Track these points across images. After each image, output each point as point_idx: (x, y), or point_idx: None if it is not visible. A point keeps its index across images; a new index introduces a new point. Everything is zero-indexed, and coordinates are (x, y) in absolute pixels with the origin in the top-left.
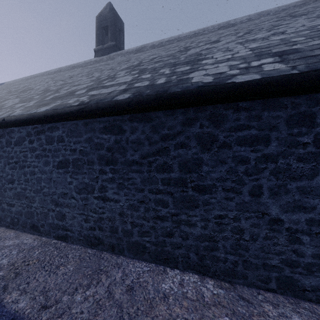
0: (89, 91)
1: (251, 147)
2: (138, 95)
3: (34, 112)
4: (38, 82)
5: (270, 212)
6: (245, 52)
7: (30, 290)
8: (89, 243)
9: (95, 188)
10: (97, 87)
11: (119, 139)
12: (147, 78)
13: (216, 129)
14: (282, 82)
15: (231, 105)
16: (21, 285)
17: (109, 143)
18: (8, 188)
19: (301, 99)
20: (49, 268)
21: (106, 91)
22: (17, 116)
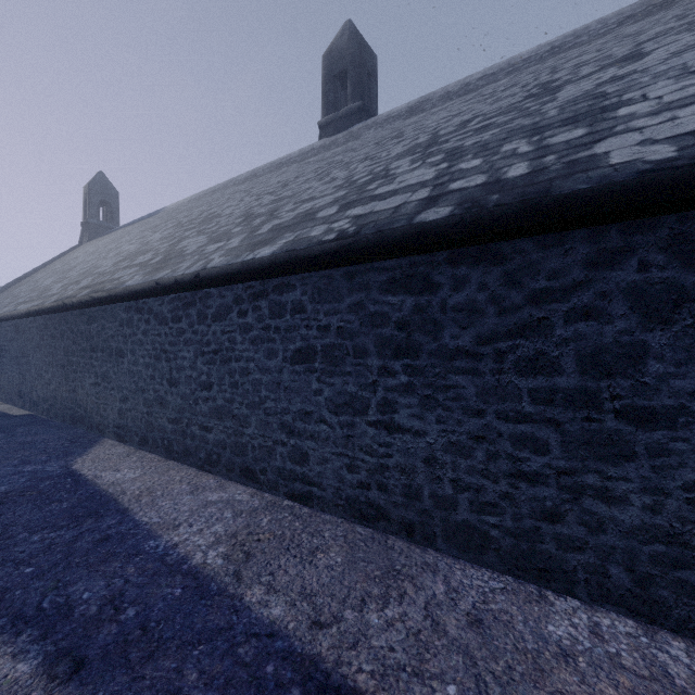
0: (346, 210)
1: None
2: (475, 208)
3: (251, 258)
4: (224, 202)
5: None
6: None
7: (280, 588)
8: (358, 514)
9: (370, 404)
10: (361, 200)
11: (425, 303)
12: (477, 169)
13: (688, 271)
14: None
15: None
16: (262, 576)
17: (401, 313)
18: (201, 399)
19: None
20: (298, 553)
21: (385, 206)
22: (221, 268)
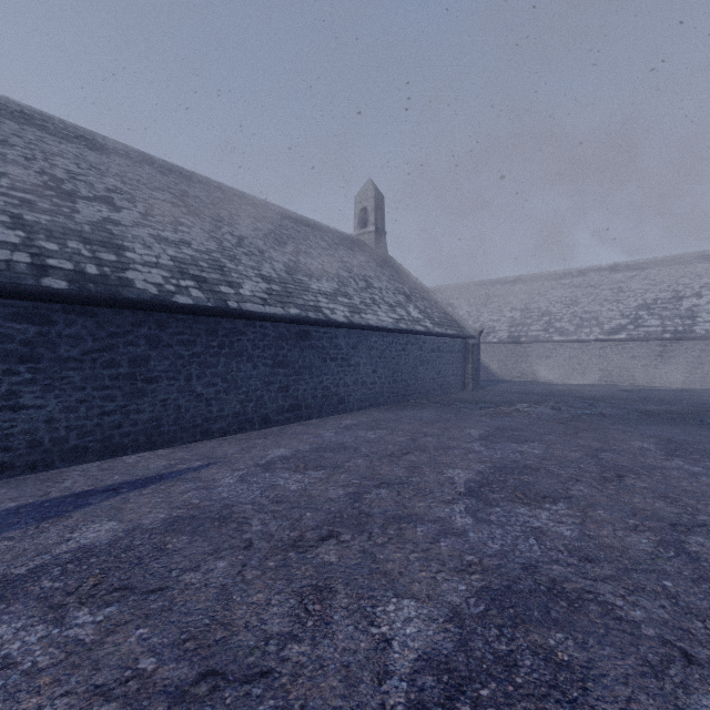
0: None
1: (186, 348)
2: (85, 289)
3: None
4: None
5: (197, 390)
6: (168, 261)
7: None
8: None
9: None
10: None
11: (46, 331)
12: (60, 254)
13: (162, 332)
14: (205, 310)
15: (173, 316)
16: None
17: (26, 335)
18: None
19: (212, 320)
20: None
21: None
22: None
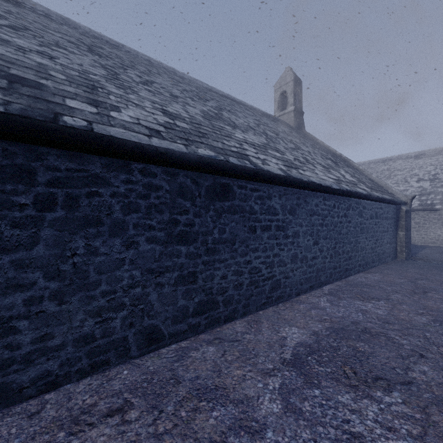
0: None
1: None
2: None
3: None
4: None
5: None
6: None
7: None
8: None
9: None
10: None
11: None
12: None
13: None
14: None
15: None
16: None
17: None
18: None
19: (19, 148)
20: None
21: None
22: None
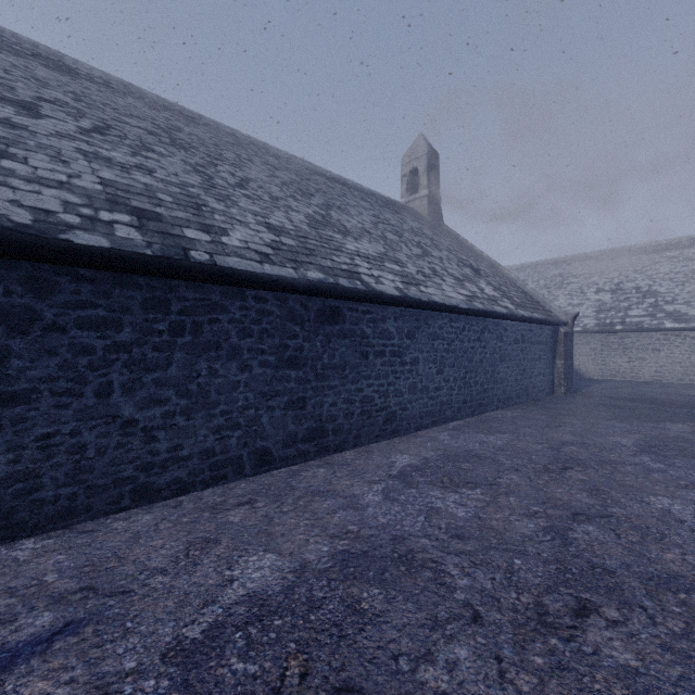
0: None
1: (98, 333)
2: None
3: None
4: None
5: (123, 414)
6: (93, 184)
7: None
8: None
9: None
10: None
11: None
12: None
13: (39, 301)
14: (136, 260)
15: (67, 270)
16: None
17: None
18: None
19: (158, 282)
20: None
21: None
22: None
